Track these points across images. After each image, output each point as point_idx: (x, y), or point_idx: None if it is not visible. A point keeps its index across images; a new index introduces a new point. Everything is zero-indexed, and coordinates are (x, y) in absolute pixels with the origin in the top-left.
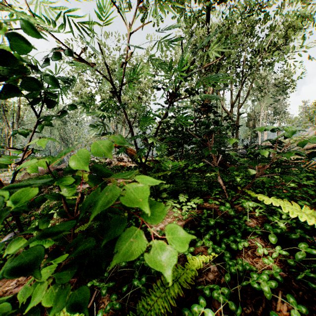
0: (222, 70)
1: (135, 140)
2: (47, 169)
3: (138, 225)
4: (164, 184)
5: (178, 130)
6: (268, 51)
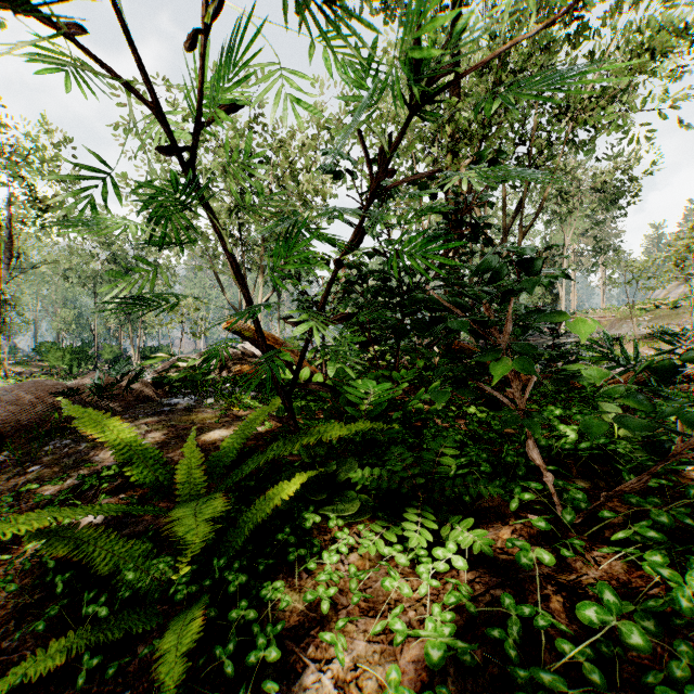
0: (492, 144)
1: (257, 322)
2: (35, 392)
3: (251, 648)
4: (351, 459)
5: (390, 288)
6: (590, 108)
